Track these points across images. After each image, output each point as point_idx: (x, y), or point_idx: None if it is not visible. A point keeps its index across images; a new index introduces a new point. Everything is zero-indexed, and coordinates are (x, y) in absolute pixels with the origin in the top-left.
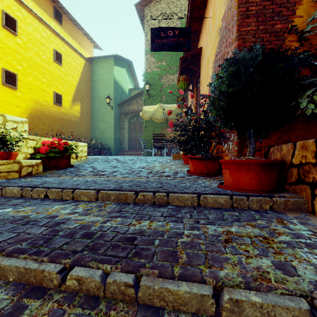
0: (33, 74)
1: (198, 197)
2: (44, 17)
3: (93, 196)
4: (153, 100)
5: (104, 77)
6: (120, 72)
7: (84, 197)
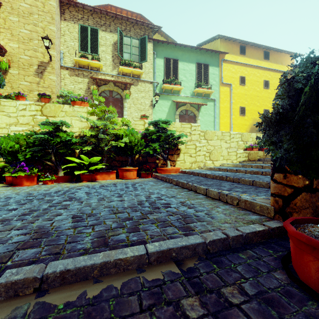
0: (252, 103)
1: None
2: (258, 63)
3: None
4: None
5: None
6: None
7: None
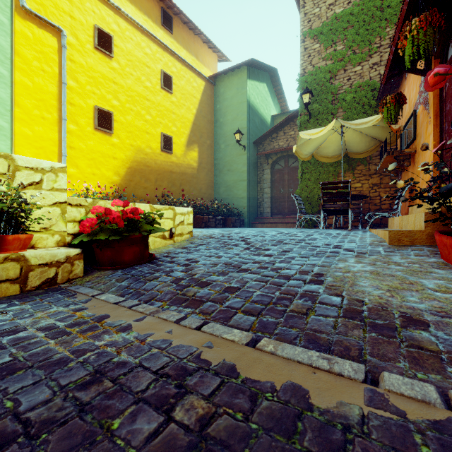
0: (133, 110)
1: None
2: (148, 26)
3: None
4: (317, 123)
5: (233, 101)
6: (257, 90)
7: None
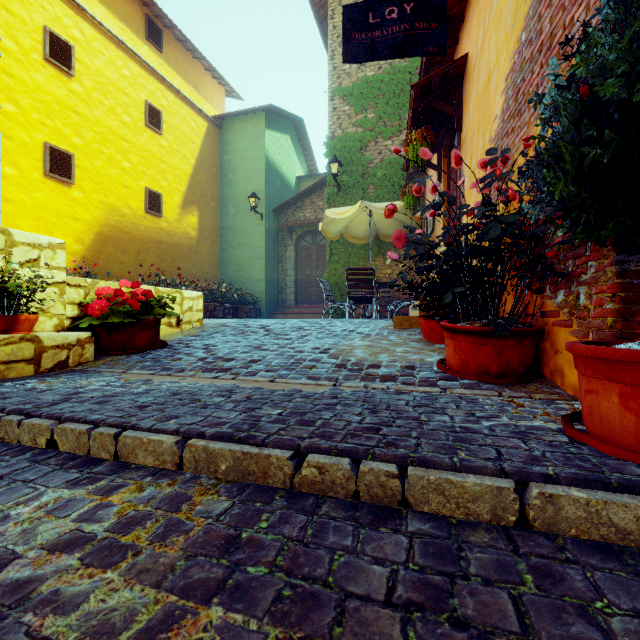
0: (105, 153)
1: (517, 489)
2: (126, 38)
3: (169, 456)
4: (347, 197)
5: (246, 153)
6: (278, 143)
7: (145, 457)
